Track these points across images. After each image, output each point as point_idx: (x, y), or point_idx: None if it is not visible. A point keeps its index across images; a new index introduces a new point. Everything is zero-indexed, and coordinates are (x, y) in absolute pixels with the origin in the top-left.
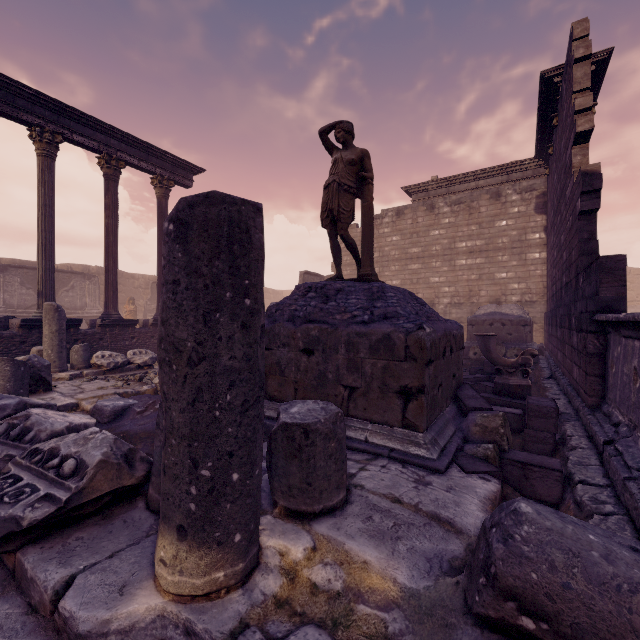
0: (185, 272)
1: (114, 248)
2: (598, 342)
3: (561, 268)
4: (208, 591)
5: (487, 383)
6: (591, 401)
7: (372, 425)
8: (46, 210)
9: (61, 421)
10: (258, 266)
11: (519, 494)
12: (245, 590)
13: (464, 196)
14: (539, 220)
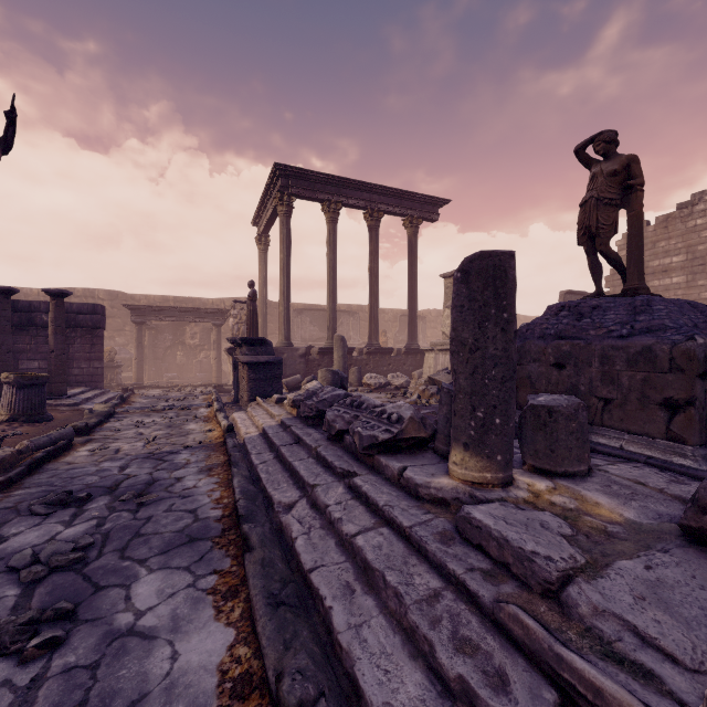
0: (467, 300)
1: (375, 287)
2: None
3: None
4: (481, 482)
5: None
6: None
7: (629, 435)
8: (332, 264)
9: (377, 401)
10: (512, 292)
11: None
12: (504, 490)
13: None
14: None
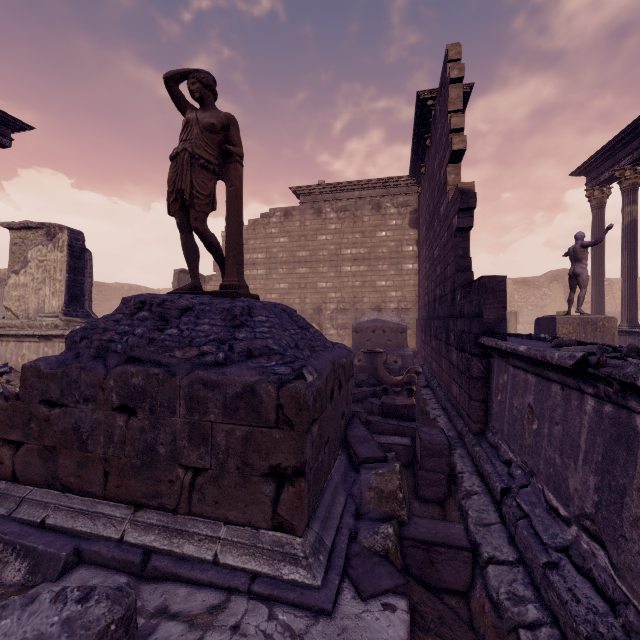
0: None
1: None
2: (482, 365)
3: (435, 281)
4: None
5: (373, 399)
6: (476, 428)
7: (227, 528)
8: None
9: None
10: None
11: (426, 594)
12: None
13: (349, 204)
14: (412, 234)
